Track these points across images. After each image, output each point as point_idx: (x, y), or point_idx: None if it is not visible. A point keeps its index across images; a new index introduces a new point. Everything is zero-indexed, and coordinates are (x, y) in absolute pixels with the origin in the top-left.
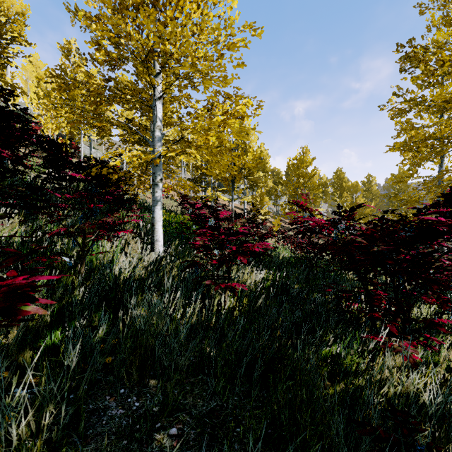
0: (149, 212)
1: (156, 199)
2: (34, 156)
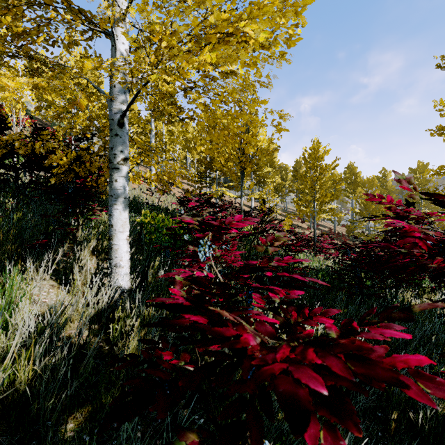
0: (135, 212)
1: (115, 193)
2: None
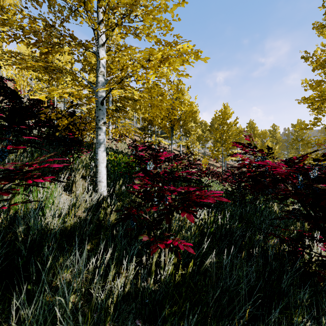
0: None
1: (99, 141)
2: (1, 105)
